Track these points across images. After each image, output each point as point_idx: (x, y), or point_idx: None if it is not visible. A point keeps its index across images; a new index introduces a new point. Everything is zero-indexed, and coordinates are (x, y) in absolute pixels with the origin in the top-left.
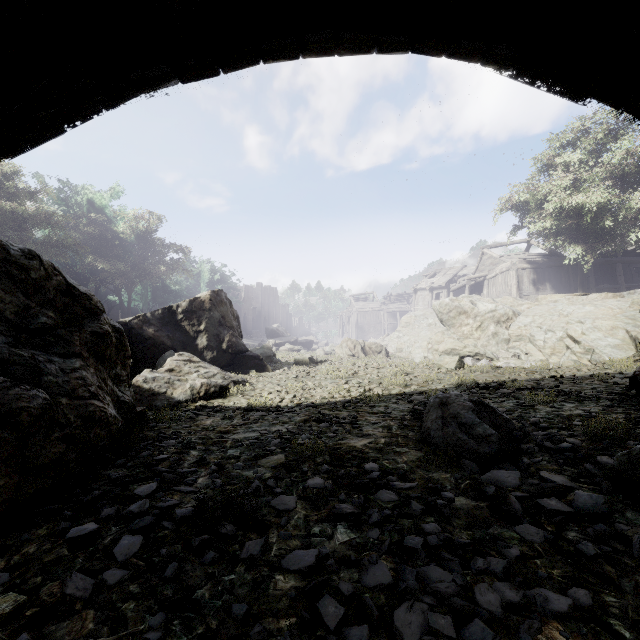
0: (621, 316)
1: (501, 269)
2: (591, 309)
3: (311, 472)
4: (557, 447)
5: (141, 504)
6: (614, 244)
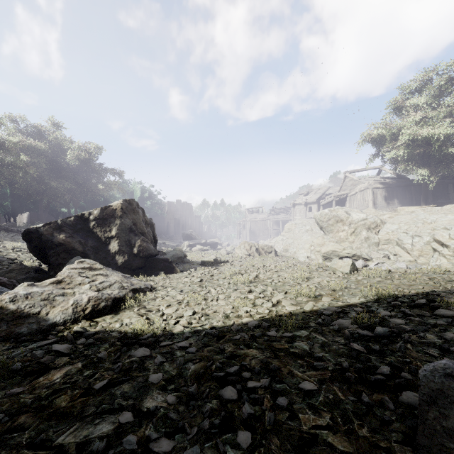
0: None
1: (360, 188)
2: (453, 217)
3: None
4: None
5: None
6: (449, 168)
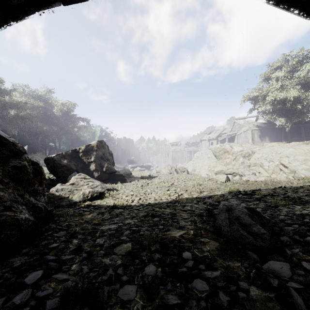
0: (309, 154)
1: (243, 130)
2: (293, 150)
3: (147, 259)
4: (304, 240)
5: (24, 295)
6: (300, 117)
